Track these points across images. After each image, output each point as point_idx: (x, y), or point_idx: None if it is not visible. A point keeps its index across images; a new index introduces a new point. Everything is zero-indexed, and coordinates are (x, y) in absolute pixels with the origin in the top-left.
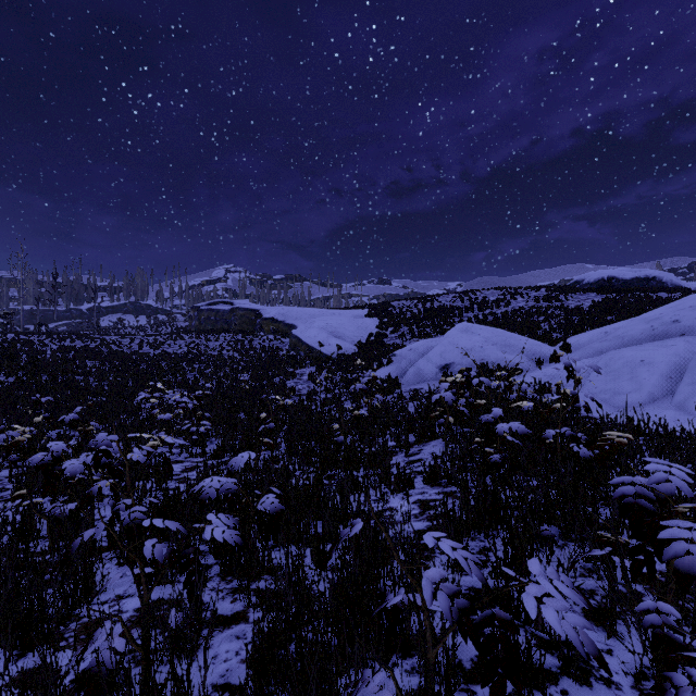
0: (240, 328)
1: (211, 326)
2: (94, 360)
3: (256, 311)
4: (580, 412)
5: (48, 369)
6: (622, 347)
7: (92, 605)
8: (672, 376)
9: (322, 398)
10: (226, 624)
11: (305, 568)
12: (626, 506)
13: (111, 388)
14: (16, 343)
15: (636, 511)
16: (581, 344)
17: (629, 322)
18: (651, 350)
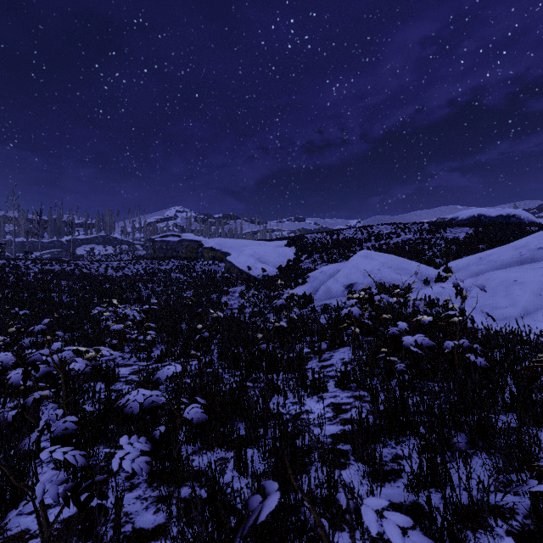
0: (186, 256)
1: (163, 254)
2: (67, 280)
3: (198, 242)
4: (466, 324)
5: (30, 287)
6: (495, 269)
7: (20, 515)
8: (541, 294)
9: (250, 311)
10: (146, 540)
11: (227, 473)
12: None
13: (79, 303)
14: (6, 267)
15: None
16: (460, 267)
17: (499, 249)
18: (522, 272)
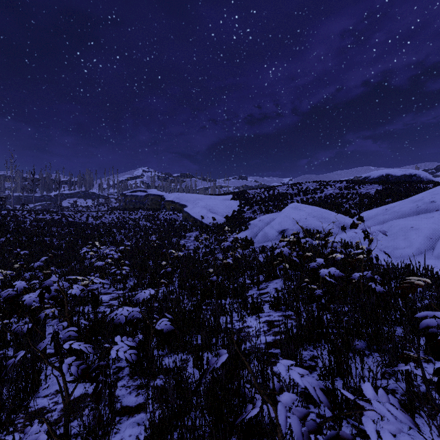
0: (151, 207)
1: (133, 206)
2: (57, 227)
3: (161, 196)
4: (372, 261)
5: (27, 233)
6: (397, 218)
7: (38, 398)
8: (432, 237)
9: (203, 251)
10: (131, 413)
11: (188, 370)
12: (431, 335)
13: (67, 245)
14: (7, 216)
15: (439, 339)
16: (370, 216)
17: (401, 202)
18: (418, 220)
